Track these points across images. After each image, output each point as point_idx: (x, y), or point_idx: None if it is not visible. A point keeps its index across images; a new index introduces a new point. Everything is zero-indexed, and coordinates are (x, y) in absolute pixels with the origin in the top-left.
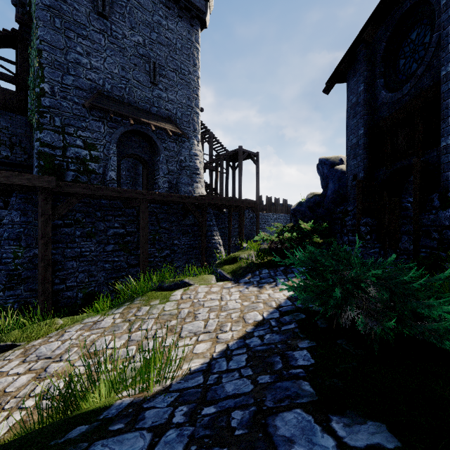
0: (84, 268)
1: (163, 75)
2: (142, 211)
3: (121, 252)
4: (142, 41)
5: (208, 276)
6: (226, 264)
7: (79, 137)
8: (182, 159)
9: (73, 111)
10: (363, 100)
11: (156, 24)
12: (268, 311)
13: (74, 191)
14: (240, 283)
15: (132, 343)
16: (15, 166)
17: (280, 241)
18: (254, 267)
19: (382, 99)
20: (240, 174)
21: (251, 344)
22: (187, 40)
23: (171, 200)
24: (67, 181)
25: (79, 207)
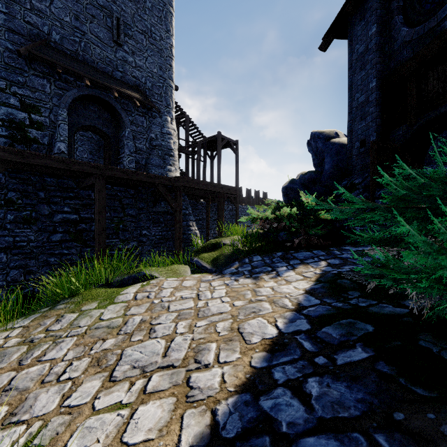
0: (19, 263)
1: (129, 35)
2: (98, 190)
3: (72, 242)
4: None
5: (180, 267)
6: (205, 252)
7: (13, 94)
8: (152, 136)
9: (5, 60)
10: (375, 44)
11: None
12: (283, 316)
13: None
14: (225, 274)
15: (6, 397)
16: None
17: (275, 219)
18: (242, 254)
19: (402, 38)
20: (218, 162)
21: (280, 421)
22: (158, 0)
23: (136, 179)
24: None
25: (12, 183)
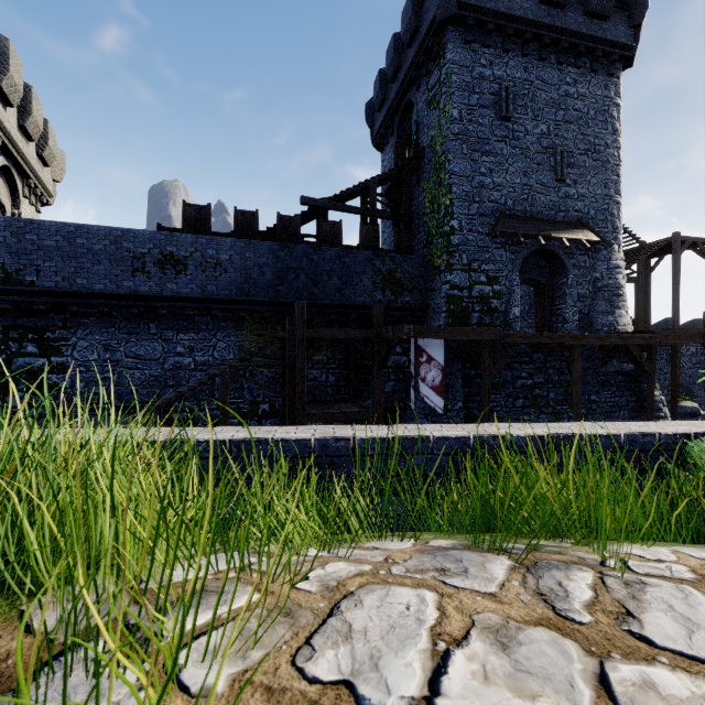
0: None
1: (571, 164)
2: (575, 359)
3: (530, 408)
4: (545, 129)
5: None
6: None
7: (482, 272)
8: (597, 276)
9: (477, 243)
10: None
11: (562, 98)
12: None
13: (512, 341)
14: None
15: None
16: (413, 310)
17: None
18: None
19: None
20: (675, 281)
21: None
22: (603, 100)
23: (609, 343)
24: (472, 325)
25: None
